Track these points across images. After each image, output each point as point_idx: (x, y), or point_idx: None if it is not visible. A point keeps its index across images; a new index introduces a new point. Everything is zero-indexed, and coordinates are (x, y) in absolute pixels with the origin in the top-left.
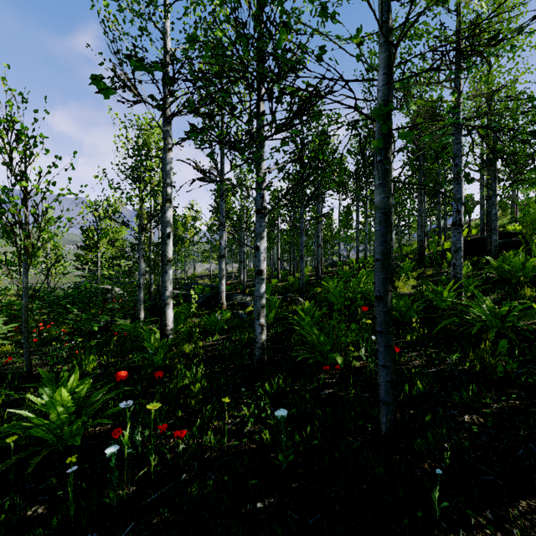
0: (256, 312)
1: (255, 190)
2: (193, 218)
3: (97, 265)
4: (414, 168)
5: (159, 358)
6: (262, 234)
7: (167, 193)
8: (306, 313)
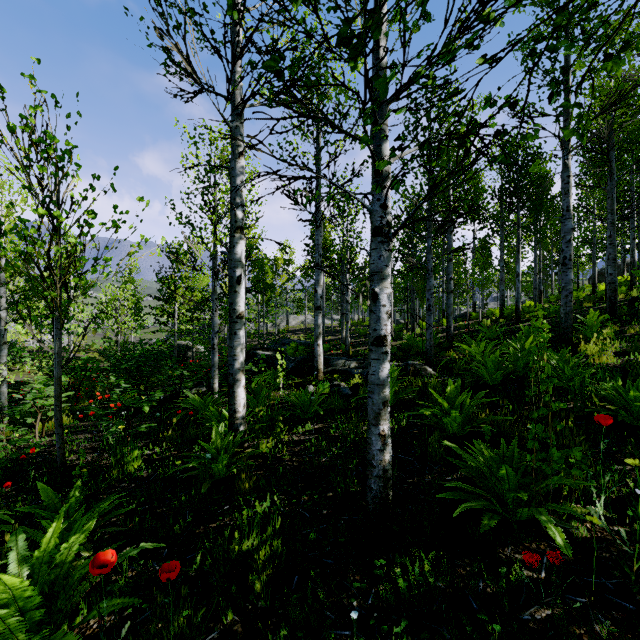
0: (373, 412)
1: (371, 194)
2: (285, 261)
3: (173, 318)
4: (594, 177)
5: (220, 465)
6: (383, 271)
7: (236, 219)
8: (450, 401)
